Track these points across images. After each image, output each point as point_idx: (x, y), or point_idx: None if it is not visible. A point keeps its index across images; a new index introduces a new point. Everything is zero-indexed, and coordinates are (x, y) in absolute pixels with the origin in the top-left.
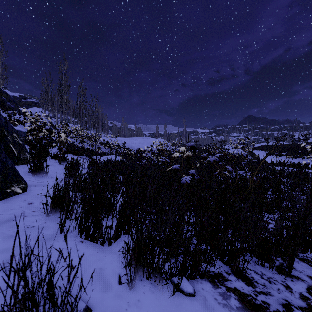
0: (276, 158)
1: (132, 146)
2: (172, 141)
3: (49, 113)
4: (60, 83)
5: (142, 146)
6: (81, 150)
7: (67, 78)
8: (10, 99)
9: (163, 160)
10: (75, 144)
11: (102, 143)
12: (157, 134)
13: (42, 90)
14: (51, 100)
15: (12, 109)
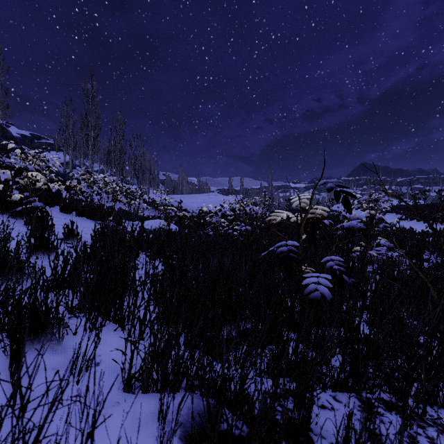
0: (436, 224)
1: (192, 206)
2: (254, 197)
3: (70, 159)
4: (85, 112)
5: (207, 207)
6: (100, 211)
7: (95, 105)
8: (8, 135)
9: (241, 228)
10: (96, 202)
11: (146, 201)
12: (230, 190)
13: (61, 125)
14: (73, 138)
15: (4, 148)
